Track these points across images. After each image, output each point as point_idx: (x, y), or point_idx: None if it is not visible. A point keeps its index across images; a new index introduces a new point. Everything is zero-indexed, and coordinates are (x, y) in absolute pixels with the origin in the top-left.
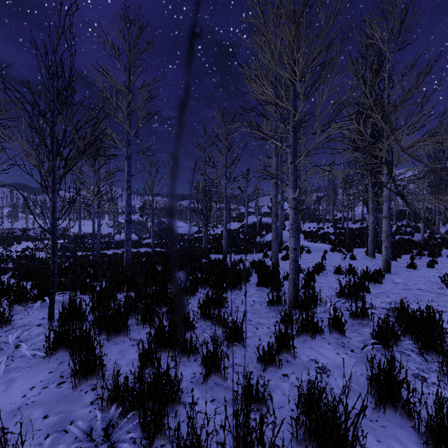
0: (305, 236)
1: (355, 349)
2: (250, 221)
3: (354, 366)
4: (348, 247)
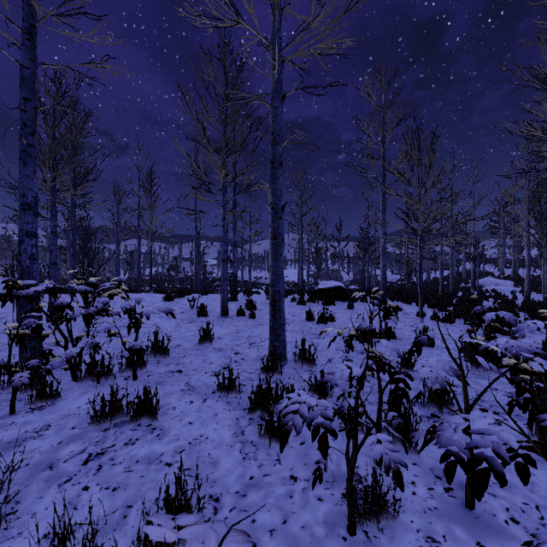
0: (515, 283)
1: None
2: (459, 269)
3: None
4: (538, 290)
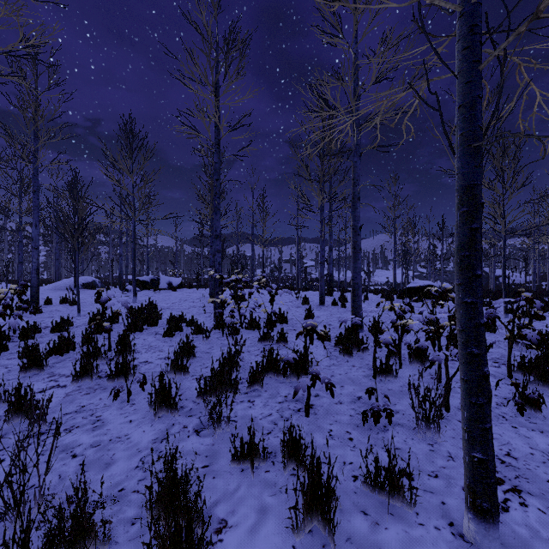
0: None
1: None
2: None
3: None
4: None
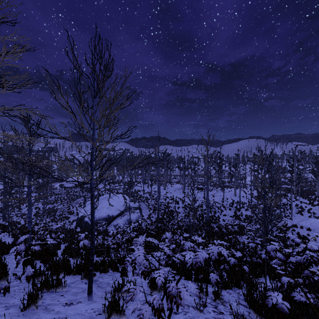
0: None
1: (318, 199)
2: None
3: (316, 199)
4: None
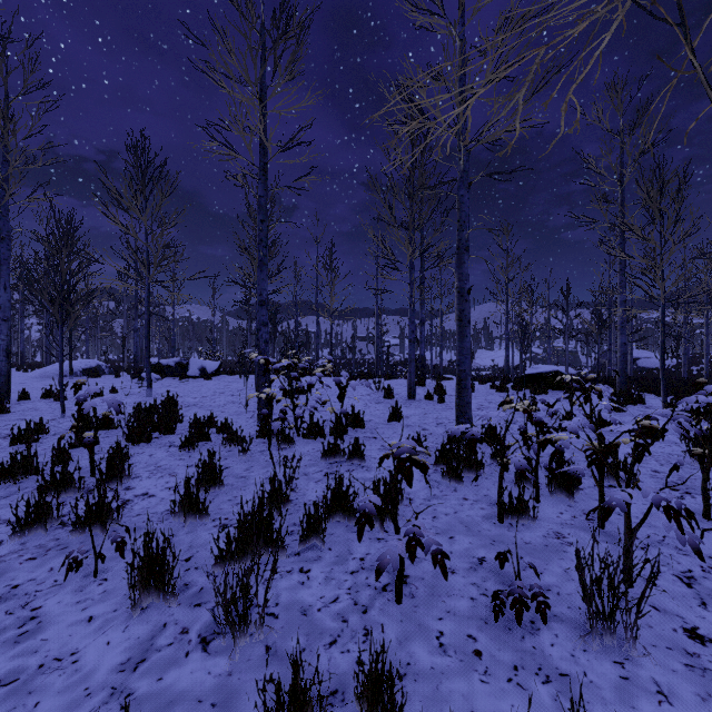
0: None
1: None
2: None
3: None
4: None
